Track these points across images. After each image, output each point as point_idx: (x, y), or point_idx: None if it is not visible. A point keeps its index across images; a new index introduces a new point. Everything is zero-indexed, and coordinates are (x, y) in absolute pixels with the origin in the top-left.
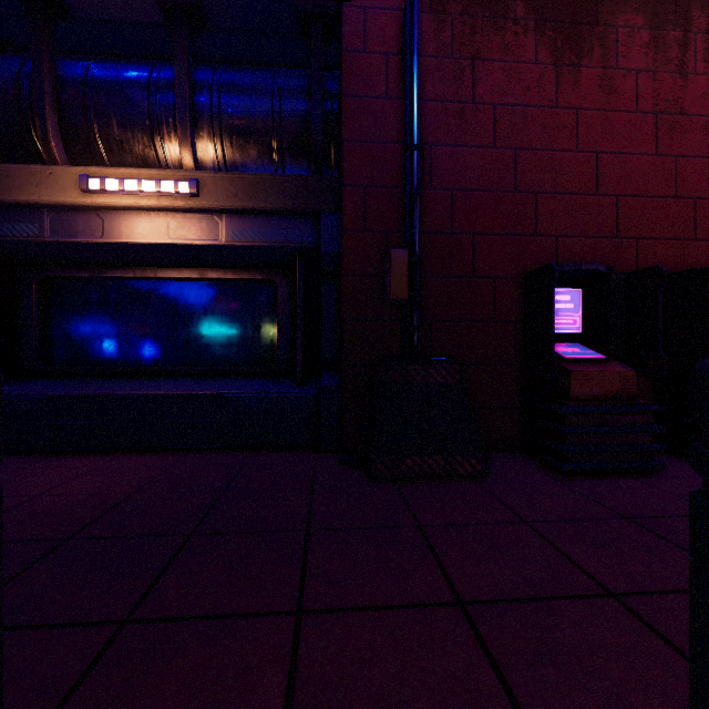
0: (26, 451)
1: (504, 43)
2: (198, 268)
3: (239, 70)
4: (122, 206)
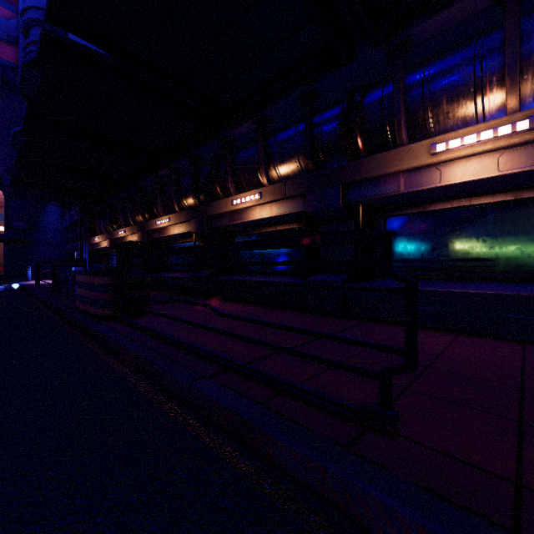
0: (389, 321)
1: None
2: (512, 191)
3: None
4: (458, 157)
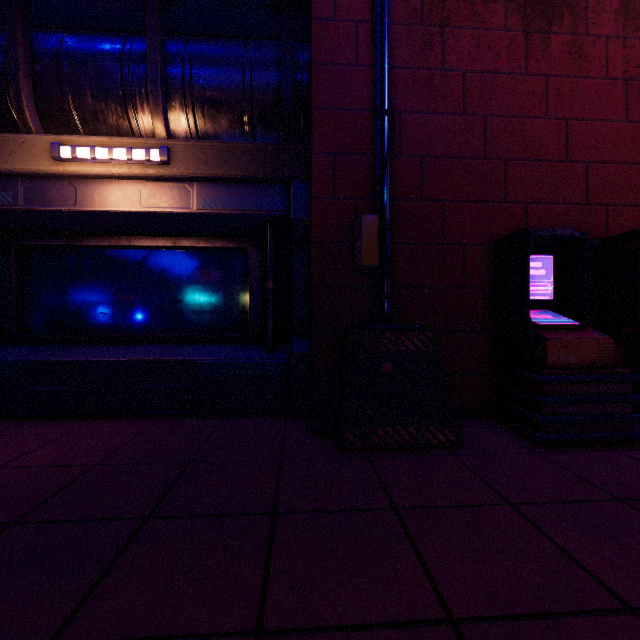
0: None
1: (474, 10)
2: (172, 237)
3: (211, 41)
4: (94, 174)
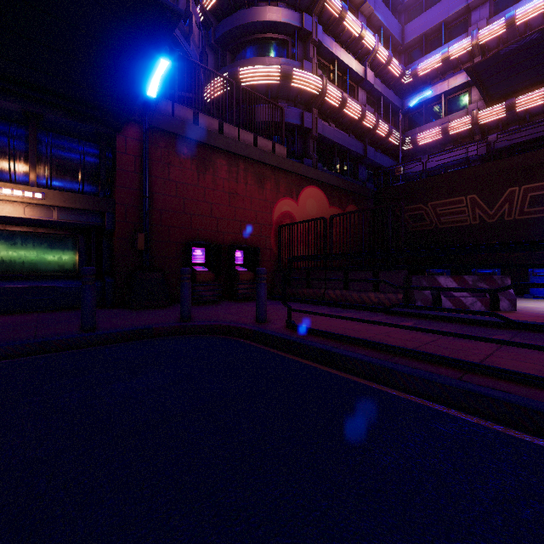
0: None
1: (180, 161)
2: (33, 227)
3: (61, 140)
4: None
